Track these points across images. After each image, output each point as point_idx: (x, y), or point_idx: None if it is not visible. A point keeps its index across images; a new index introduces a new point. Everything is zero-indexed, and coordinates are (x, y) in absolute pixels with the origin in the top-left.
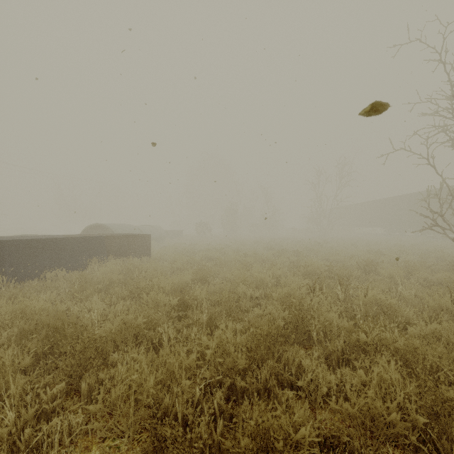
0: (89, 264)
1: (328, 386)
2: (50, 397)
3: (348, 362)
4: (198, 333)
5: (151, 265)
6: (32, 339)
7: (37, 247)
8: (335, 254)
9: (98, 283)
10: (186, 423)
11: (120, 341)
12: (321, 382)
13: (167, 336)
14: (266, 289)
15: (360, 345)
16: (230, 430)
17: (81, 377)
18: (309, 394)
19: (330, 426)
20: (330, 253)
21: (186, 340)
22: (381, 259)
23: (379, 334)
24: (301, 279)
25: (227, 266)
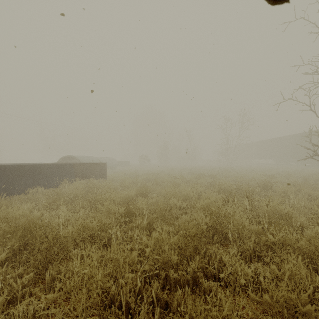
0: (61, 183)
1: (245, 278)
2: (19, 285)
3: (258, 258)
4: (139, 234)
5: (106, 184)
6: (12, 238)
7: (23, 170)
8: (240, 177)
9: (66, 197)
10: (129, 309)
11: (80, 240)
12: (240, 275)
13: (116, 236)
14: (191, 202)
15: (268, 245)
16: (165, 317)
17: (47, 269)
18: (229, 284)
19: (247, 312)
20: (236, 176)
21: (131, 239)
22: (274, 180)
23: (283, 236)
24: (217, 194)
25: (161, 185)
